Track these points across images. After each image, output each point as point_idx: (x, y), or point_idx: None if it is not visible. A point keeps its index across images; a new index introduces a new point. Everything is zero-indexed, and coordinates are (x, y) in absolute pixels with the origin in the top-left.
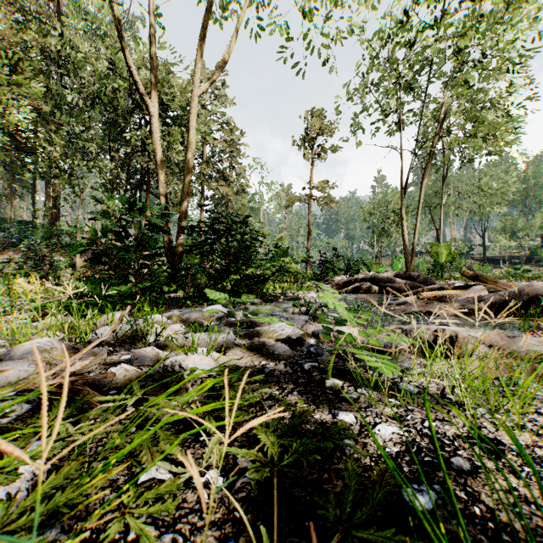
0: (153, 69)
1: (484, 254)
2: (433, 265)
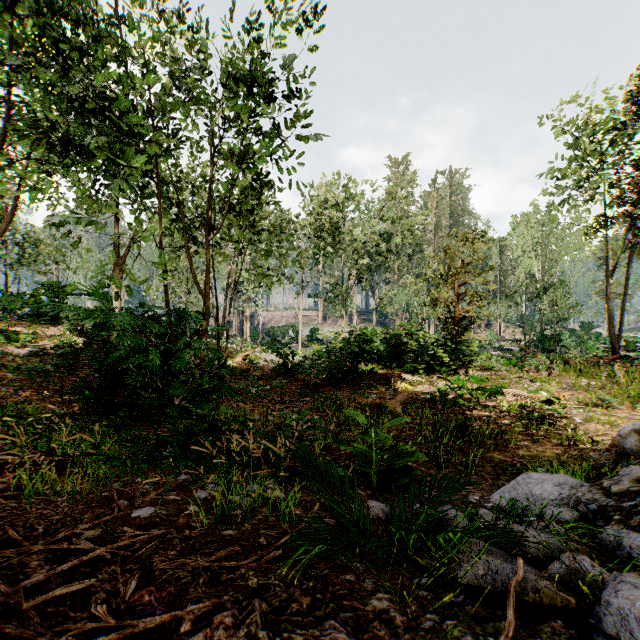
0: None
1: None
2: None
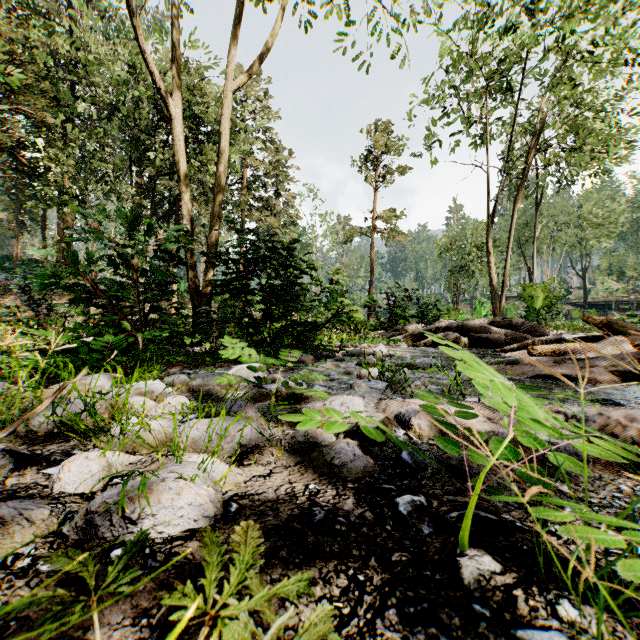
0: (175, 58)
1: (585, 298)
2: (527, 311)
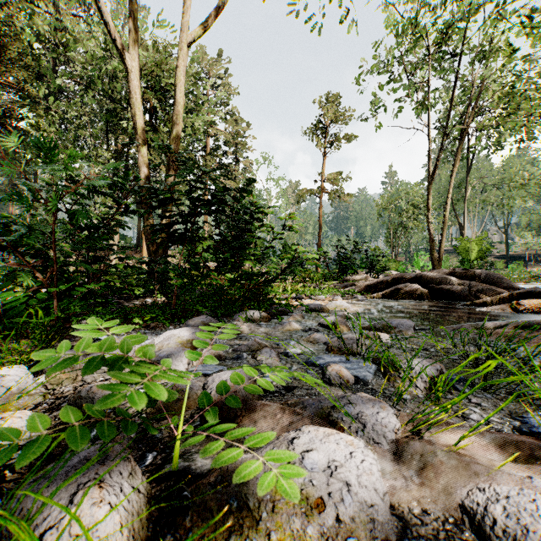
0: (132, 13)
1: (507, 251)
2: (462, 262)
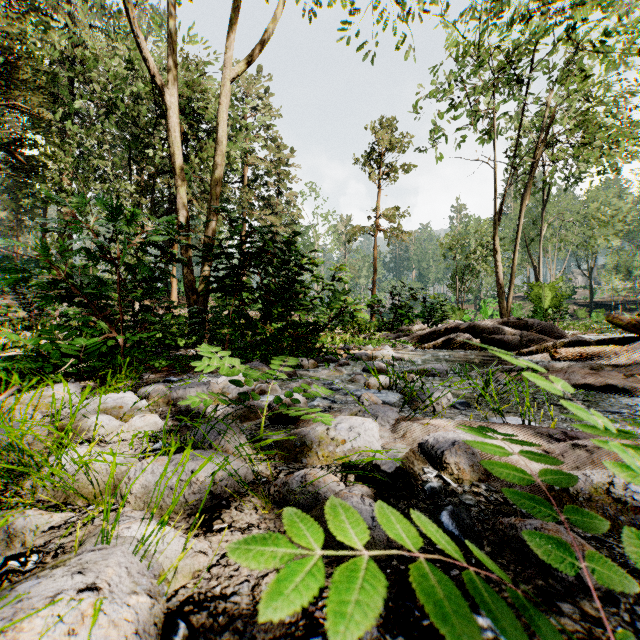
0: (170, 45)
1: (591, 298)
2: (534, 311)
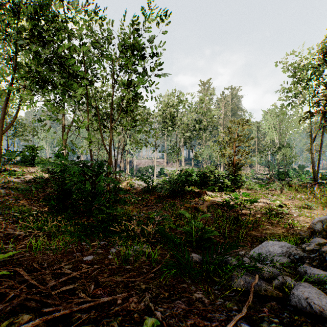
0: None
1: None
2: None
